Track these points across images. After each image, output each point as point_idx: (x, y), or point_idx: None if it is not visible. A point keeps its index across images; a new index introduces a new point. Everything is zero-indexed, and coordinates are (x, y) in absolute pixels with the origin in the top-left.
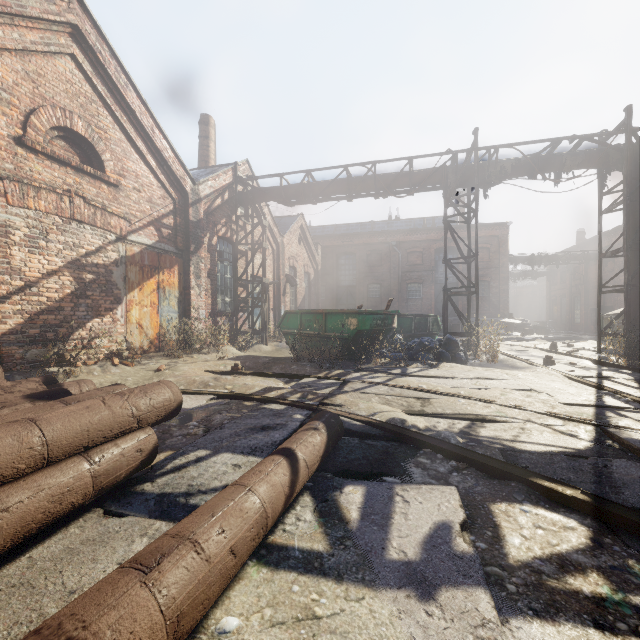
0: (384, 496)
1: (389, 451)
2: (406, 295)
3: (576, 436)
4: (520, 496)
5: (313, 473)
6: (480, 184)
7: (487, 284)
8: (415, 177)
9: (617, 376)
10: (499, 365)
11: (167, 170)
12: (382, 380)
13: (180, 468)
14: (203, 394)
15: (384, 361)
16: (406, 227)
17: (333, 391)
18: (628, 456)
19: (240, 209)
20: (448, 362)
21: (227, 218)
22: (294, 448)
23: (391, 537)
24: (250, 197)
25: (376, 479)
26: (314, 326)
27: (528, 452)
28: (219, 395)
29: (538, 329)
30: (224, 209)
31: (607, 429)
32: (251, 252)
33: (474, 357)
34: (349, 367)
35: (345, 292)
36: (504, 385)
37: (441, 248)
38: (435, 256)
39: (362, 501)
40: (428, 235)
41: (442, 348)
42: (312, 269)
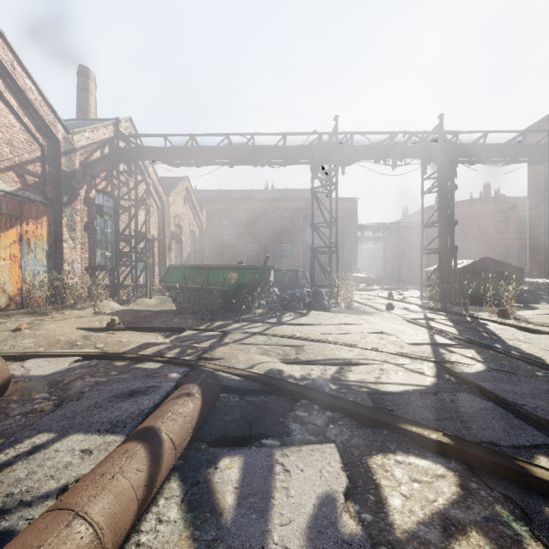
0: (263, 467)
1: (268, 406)
2: (280, 253)
3: (423, 373)
4: (393, 445)
5: (183, 450)
6: (339, 163)
7: (342, 246)
8: (288, 151)
9: (437, 317)
10: (354, 311)
11: (33, 113)
12: (260, 330)
13: (2, 467)
14: (66, 356)
15: (262, 311)
16: (280, 196)
17: (213, 344)
18: (464, 388)
19: (123, 165)
20: (315, 310)
21: (108, 172)
22: (158, 426)
23: (272, 527)
24: (133, 154)
25: (255, 444)
26: (196, 280)
27: (390, 393)
28: (86, 356)
29: (378, 281)
30: (104, 163)
31: (444, 365)
32: (134, 208)
33: (335, 305)
34: (230, 318)
35: (228, 250)
36: (362, 329)
37: (308, 215)
38: (303, 222)
39: (239, 478)
40: (297, 204)
41: (310, 298)
42: (197, 228)
